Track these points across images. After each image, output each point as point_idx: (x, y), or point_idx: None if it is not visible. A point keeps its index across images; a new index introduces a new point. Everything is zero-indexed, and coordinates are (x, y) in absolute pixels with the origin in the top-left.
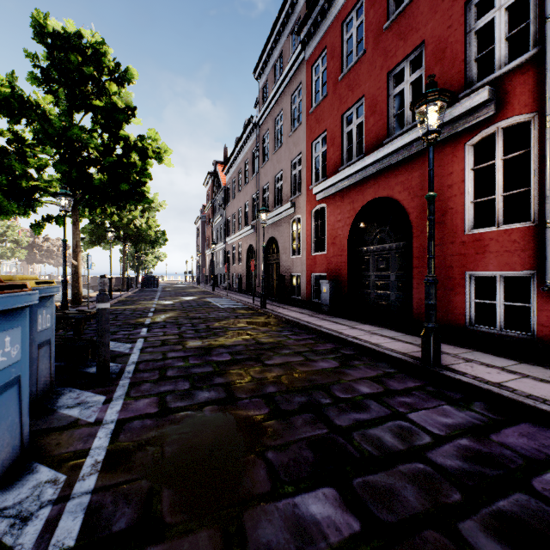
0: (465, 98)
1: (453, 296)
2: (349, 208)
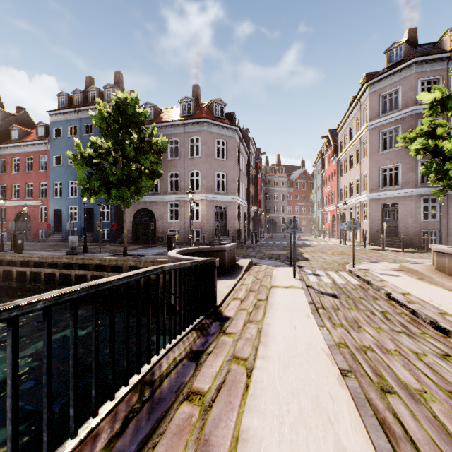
0: (38, 200)
1: (38, 234)
2: (15, 211)
